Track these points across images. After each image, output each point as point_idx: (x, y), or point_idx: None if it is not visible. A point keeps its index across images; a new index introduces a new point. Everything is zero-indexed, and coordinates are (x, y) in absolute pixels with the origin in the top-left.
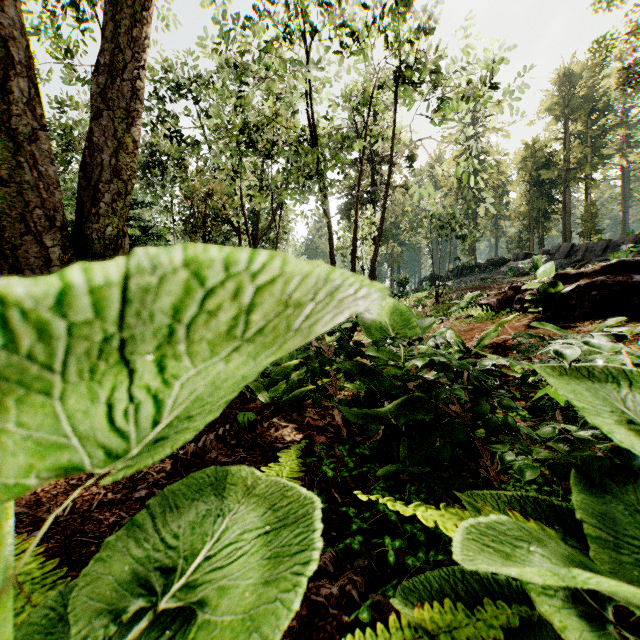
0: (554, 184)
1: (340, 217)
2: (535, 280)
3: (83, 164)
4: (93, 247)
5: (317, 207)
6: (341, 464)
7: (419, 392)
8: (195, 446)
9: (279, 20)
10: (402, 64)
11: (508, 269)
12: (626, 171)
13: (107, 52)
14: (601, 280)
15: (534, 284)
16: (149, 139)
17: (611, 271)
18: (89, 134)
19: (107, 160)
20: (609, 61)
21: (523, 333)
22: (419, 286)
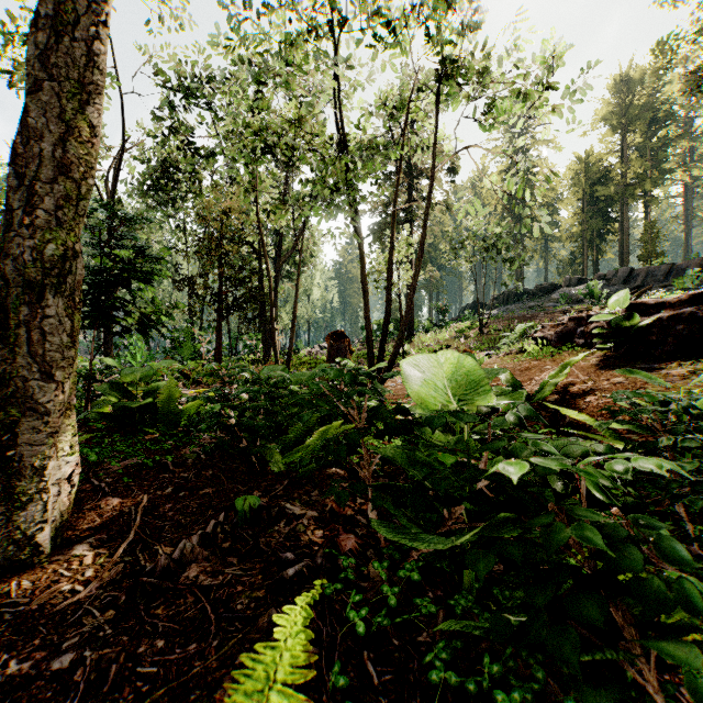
0: (610, 202)
1: (373, 238)
2: (604, 311)
3: (15, 156)
4: (26, 272)
5: (346, 224)
6: (377, 594)
7: (501, 502)
8: (167, 559)
9: (302, 7)
10: (446, 57)
11: (560, 296)
12: (689, 188)
13: (53, 3)
14: (689, 312)
15: (604, 316)
16: (159, 151)
17: (701, 301)
18: (25, 115)
19: (50, 151)
20: (674, 63)
21: (627, 391)
22: (460, 315)
